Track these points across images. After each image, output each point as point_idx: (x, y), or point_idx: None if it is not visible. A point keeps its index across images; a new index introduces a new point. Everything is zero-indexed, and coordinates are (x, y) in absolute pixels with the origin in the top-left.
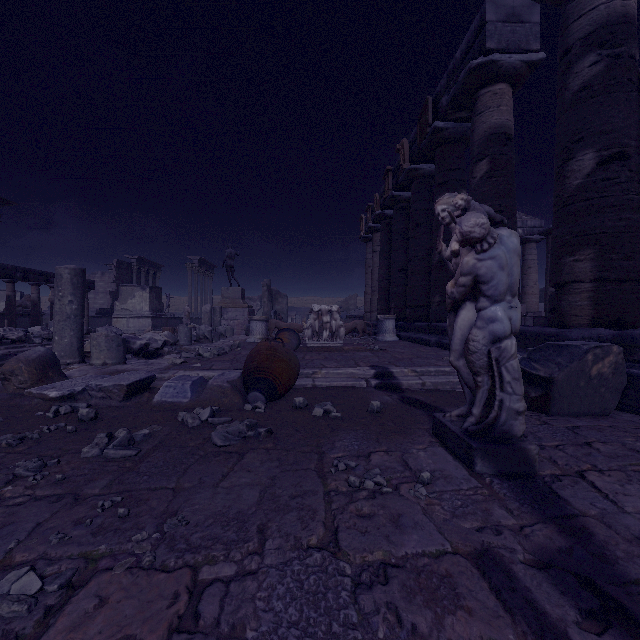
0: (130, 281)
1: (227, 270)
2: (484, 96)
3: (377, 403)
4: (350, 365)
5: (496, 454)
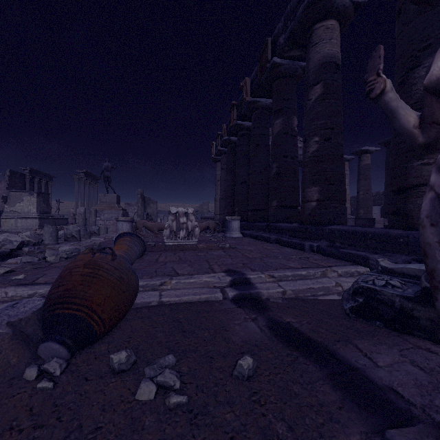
0: (23, 188)
1: (104, 180)
2: (318, 30)
3: (248, 362)
4: (204, 270)
5: None
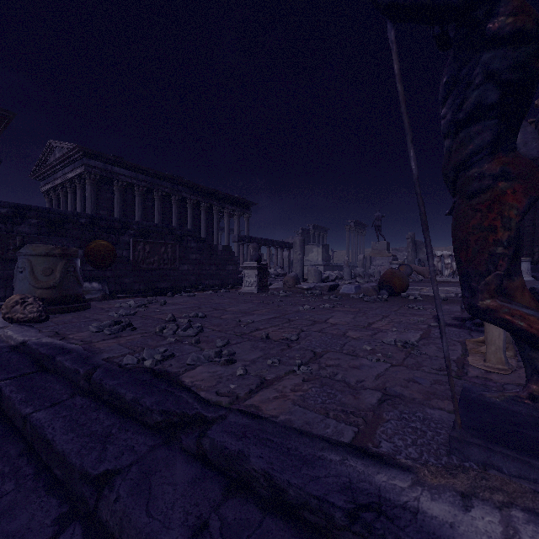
0: (308, 241)
1: (375, 229)
2: None
3: (443, 296)
4: (449, 287)
5: None
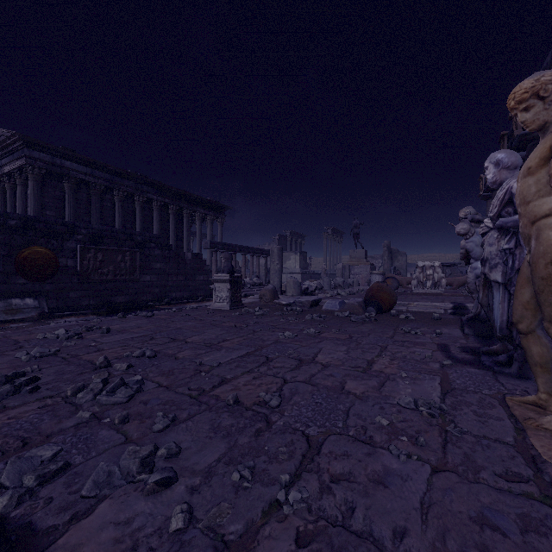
0: (286, 248)
1: (353, 237)
2: None
3: (437, 314)
4: (436, 301)
5: (475, 326)
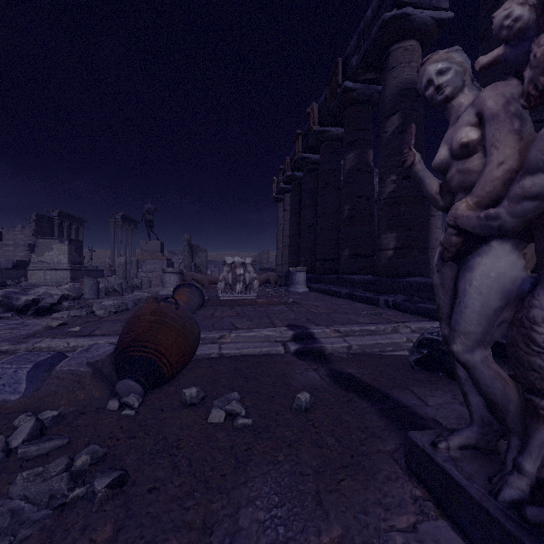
0: (51, 234)
1: (146, 224)
2: (396, 52)
3: (306, 396)
4: (264, 324)
5: None
